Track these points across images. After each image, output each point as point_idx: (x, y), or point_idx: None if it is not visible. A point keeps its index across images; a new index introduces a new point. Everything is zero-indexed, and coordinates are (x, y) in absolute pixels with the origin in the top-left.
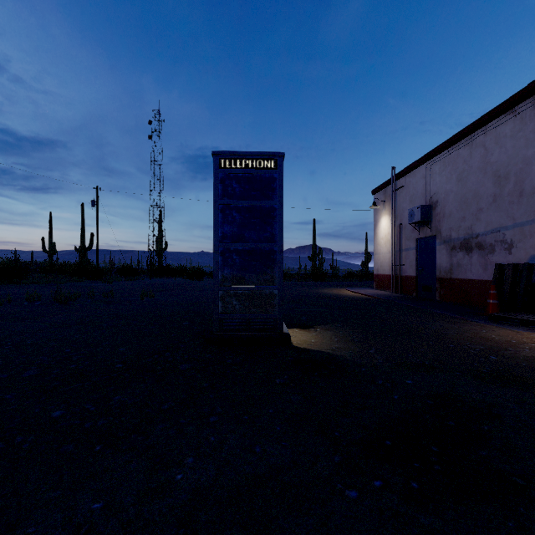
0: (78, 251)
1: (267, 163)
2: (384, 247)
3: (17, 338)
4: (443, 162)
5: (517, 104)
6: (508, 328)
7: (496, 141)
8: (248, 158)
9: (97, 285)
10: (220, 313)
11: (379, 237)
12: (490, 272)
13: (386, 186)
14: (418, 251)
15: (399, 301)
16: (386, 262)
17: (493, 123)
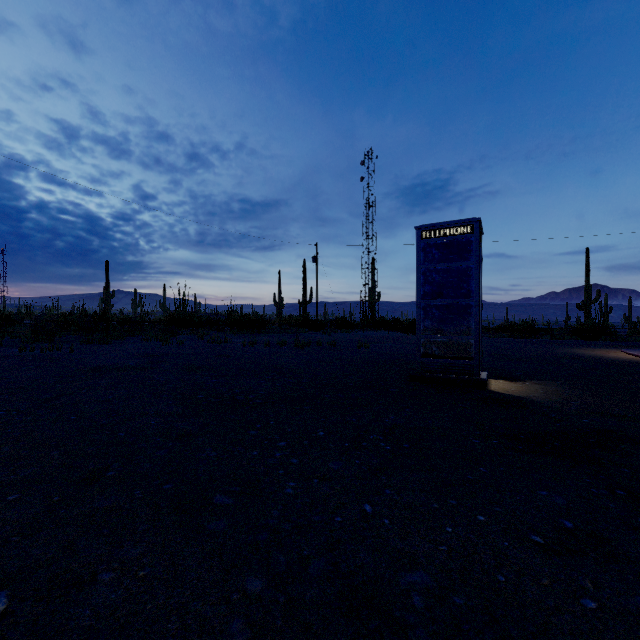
0: (301, 304)
1: (463, 229)
2: None
3: (288, 366)
4: None
5: None
6: None
7: None
8: (446, 227)
9: (319, 336)
10: (421, 356)
11: None
12: None
13: None
14: None
15: None
16: None
17: None
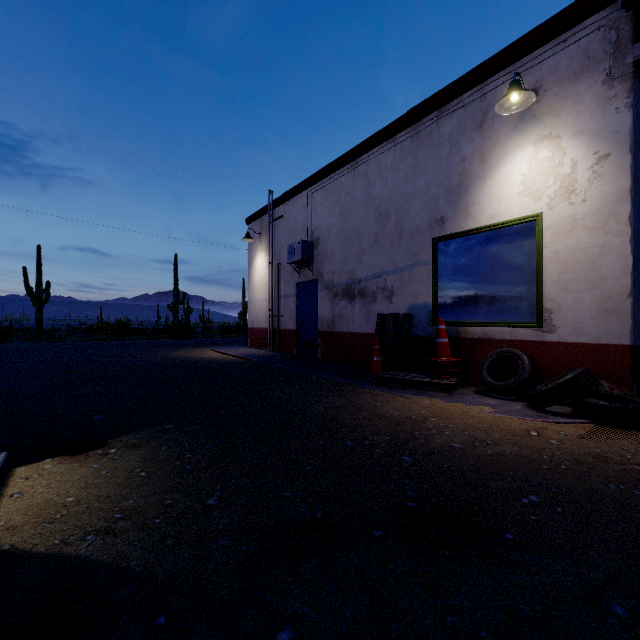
0: None
1: None
2: (260, 292)
3: None
4: (325, 191)
5: (397, 132)
6: (398, 394)
7: (378, 172)
8: None
9: None
10: None
11: (254, 280)
12: (372, 323)
13: (263, 215)
14: (299, 298)
15: (277, 363)
16: (263, 311)
17: (375, 151)
